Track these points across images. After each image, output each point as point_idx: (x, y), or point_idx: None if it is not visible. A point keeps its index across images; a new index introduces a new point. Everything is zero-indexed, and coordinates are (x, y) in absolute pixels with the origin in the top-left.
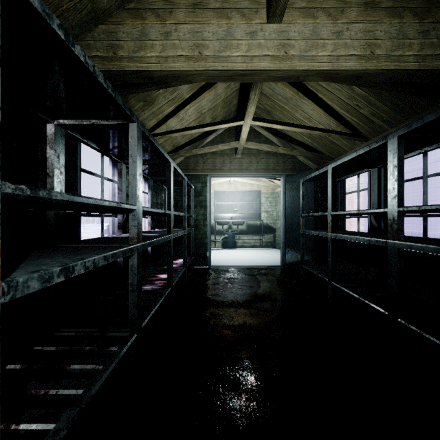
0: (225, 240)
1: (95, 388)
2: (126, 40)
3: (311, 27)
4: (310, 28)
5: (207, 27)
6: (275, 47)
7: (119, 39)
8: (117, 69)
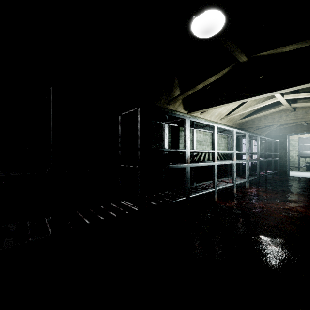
0: (306, 167)
1: (253, 178)
2: (256, 121)
3: (304, 111)
4: (304, 111)
5: (275, 115)
6: (293, 117)
7: (254, 121)
8: (254, 126)
